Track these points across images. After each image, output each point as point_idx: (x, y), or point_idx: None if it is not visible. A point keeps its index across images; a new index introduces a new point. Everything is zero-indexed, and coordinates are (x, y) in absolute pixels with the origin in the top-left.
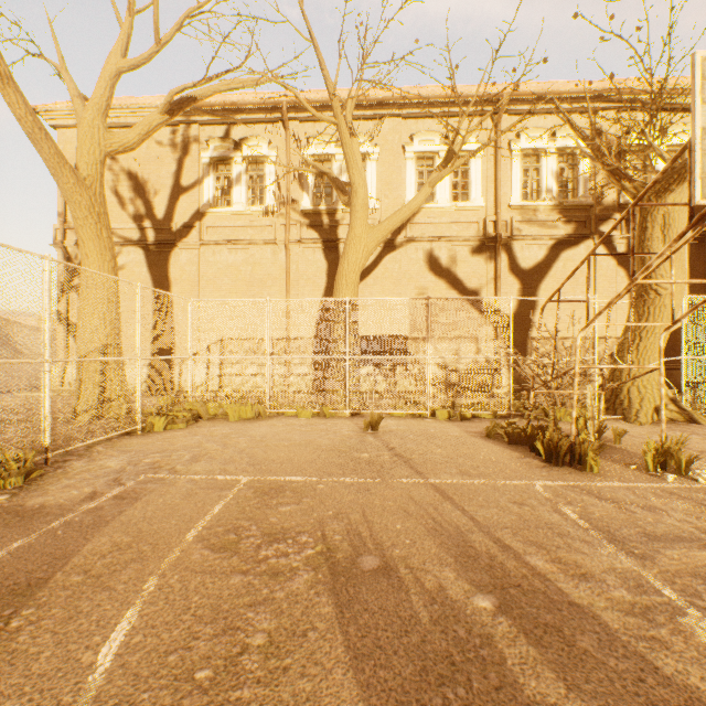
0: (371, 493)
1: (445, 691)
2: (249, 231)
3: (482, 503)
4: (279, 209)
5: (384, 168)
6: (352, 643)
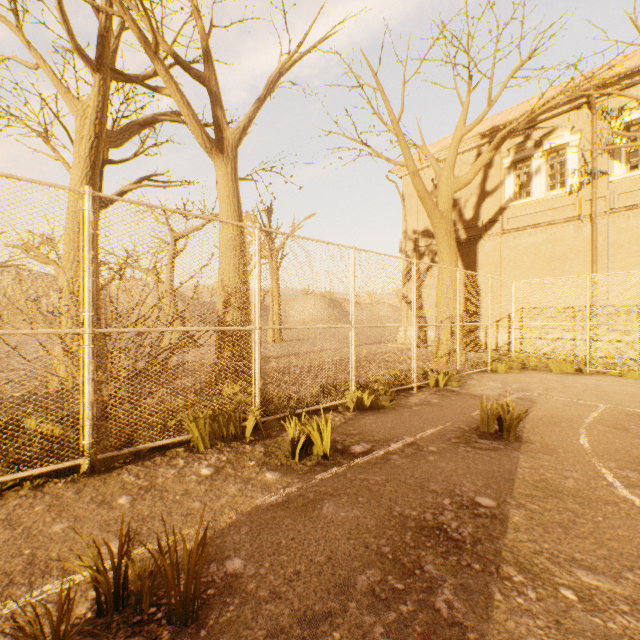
0: None
1: None
2: (548, 213)
3: None
4: (582, 186)
5: None
6: None
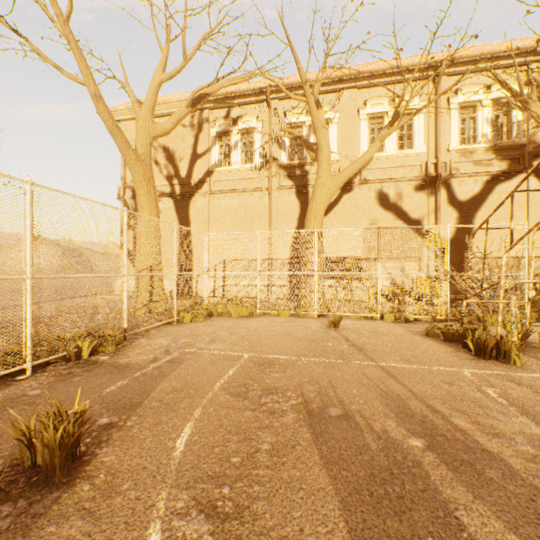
0: (334, 369)
1: (386, 487)
2: (243, 182)
3: (419, 381)
4: (264, 165)
5: (343, 128)
6: (324, 455)
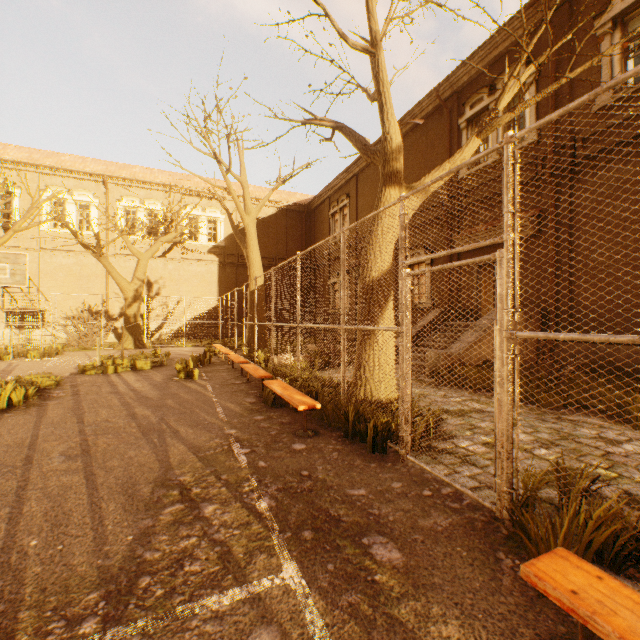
0: None
1: None
2: None
3: None
4: None
5: (26, 203)
6: None
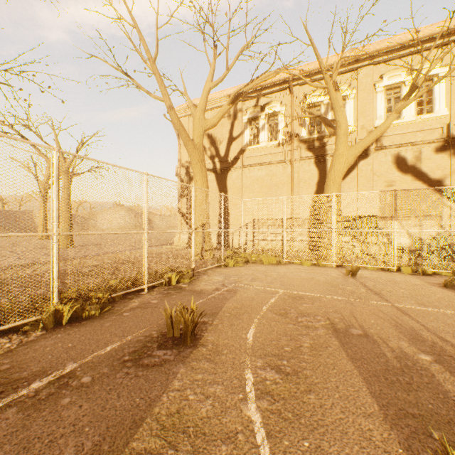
0: (354, 305)
1: (397, 377)
2: (269, 156)
3: (432, 320)
4: (287, 141)
5: (359, 102)
6: (349, 354)
